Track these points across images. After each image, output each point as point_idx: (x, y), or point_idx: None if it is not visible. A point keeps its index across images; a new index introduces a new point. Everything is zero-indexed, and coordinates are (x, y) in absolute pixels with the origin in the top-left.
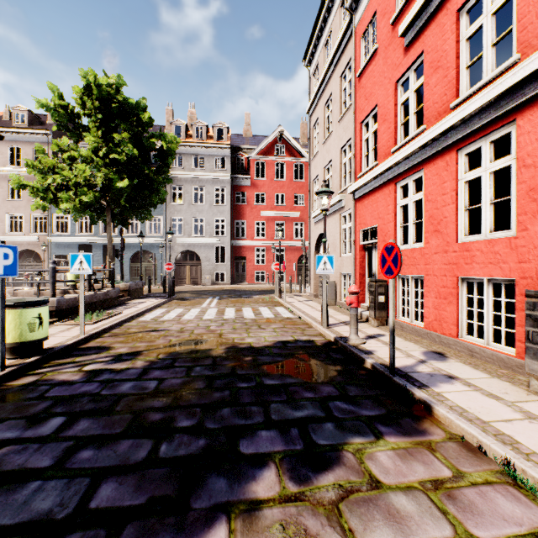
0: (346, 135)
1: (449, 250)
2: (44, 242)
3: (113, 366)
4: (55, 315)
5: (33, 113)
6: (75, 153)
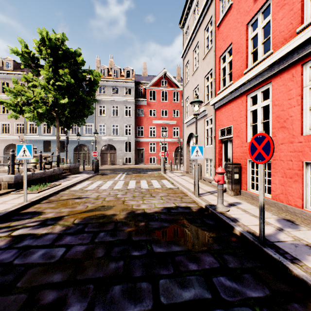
0: (208, 67)
1: (294, 141)
2: (21, 139)
3: (36, 231)
4: (14, 186)
5: (16, 62)
6: (36, 83)
